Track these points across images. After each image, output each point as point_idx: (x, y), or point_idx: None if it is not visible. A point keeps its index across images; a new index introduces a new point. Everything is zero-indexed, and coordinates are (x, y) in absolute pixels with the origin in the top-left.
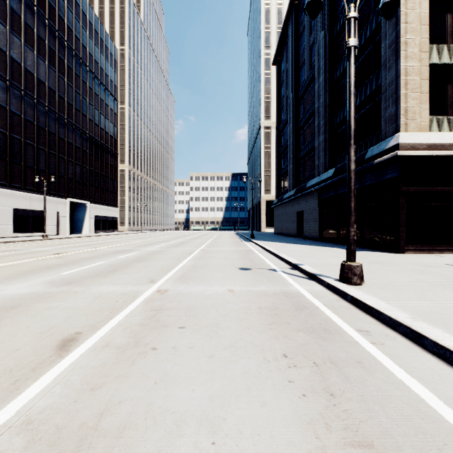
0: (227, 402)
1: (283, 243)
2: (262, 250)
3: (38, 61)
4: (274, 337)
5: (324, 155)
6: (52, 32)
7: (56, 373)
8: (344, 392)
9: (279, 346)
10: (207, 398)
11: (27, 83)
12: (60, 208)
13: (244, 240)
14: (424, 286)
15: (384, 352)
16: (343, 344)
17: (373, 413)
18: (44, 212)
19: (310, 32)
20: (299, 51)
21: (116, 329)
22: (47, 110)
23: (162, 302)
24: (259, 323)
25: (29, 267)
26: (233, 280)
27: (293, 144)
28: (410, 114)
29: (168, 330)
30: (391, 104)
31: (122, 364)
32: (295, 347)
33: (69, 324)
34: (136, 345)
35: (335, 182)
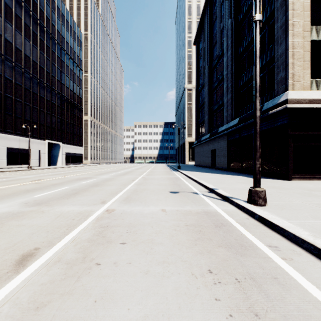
0: None
1: (201, 173)
2: (186, 177)
3: (25, 42)
4: (199, 252)
5: (231, 108)
6: (35, 20)
7: (8, 290)
8: (267, 312)
9: (205, 261)
10: (141, 319)
11: (16, 57)
12: (41, 147)
13: (173, 170)
14: (314, 206)
15: (295, 267)
16: (258, 259)
17: None
18: (29, 150)
19: (221, 20)
20: (213, 34)
21: (69, 245)
22: (31, 76)
23: (109, 220)
24: (186, 239)
25: (12, 191)
26: (165, 201)
27: (208, 101)
28: (296, 77)
29: (112, 245)
30: (281, 70)
31: (69, 280)
32: (218, 262)
33: (31, 240)
34: (83, 260)
35: (240, 128)
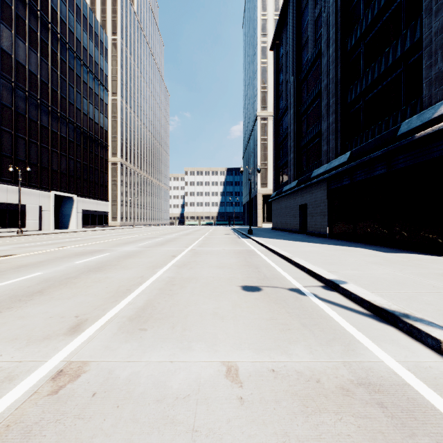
0: None
1: (289, 241)
2: (266, 250)
3: (17, 42)
4: None
5: (335, 138)
6: (33, 11)
7: None
8: None
9: None
10: None
11: (3, 64)
12: (43, 201)
13: (241, 236)
14: None
15: None
16: None
17: None
18: (19, 205)
19: (315, 3)
20: (301, 29)
21: None
22: (28, 95)
23: None
24: None
25: None
26: (235, 324)
27: (294, 131)
28: None
29: None
30: (440, 58)
31: None
32: None
33: None
34: None
35: (352, 168)
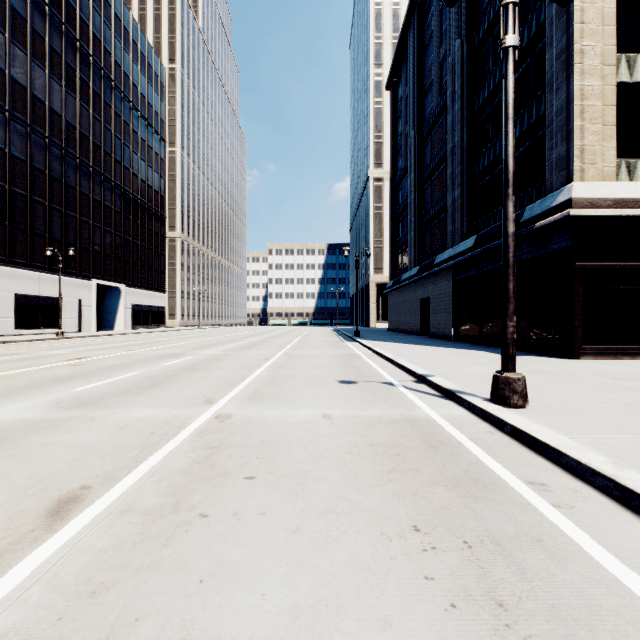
0: (322, 620)
1: (402, 344)
2: (371, 353)
3: (51, 84)
4: (396, 494)
5: (461, 217)
6: (70, 42)
7: (38, 562)
8: (521, 599)
9: (406, 511)
10: (288, 611)
11: (35, 114)
12: (83, 294)
13: (345, 339)
14: (620, 409)
15: (576, 521)
16: (508, 507)
17: None
18: (60, 300)
19: (440, 41)
20: (424, 69)
21: (146, 481)
22: (64, 153)
23: (222, 435)
24: (371, 471)
25: (29, 380)
26: (331, 400)
27: (415, 202)
28: (588, 155)
29: (229, 482)
30: (559, 141)
31: (149, 544)
32: (431, 512)
33: (73, 472)
34: (176, 508)
35: (477, 255)
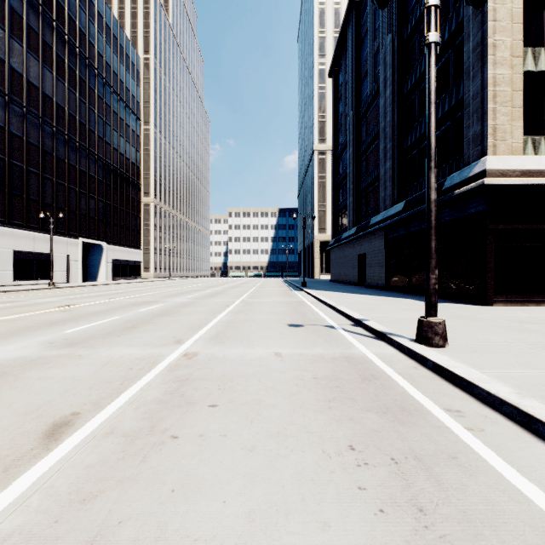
0: (273, 522)
1: (342, 293)
2: (316, 301)
3: (44, 72)
4: (335, 419)
5: (392, 185)
6: (60, 36)
7: (37, 475)
8: (438, 506)
9: (343, 433)
10: (245, 515)
11: (30, 98)
12: (71, 250)
13: (294, 289)
14: (525, 348)
15: (486, 442)
16: (429, 430)
17: (483, 541)
18: (51, 255)
19: (374, 35)
20: (361, 59)
21: (126, 408)
22: (55, 131)
23: (189, 370)
24: (315, 400)
25: (26, 324)
26: (281, 340)
27: (353, 173)
28: (499, 133)
29: (195, 409)
30: (475, 121)
31: (129, 460)
32: (364, 434)
33: (65, 401)
34: (151, 431)
35: (406, 218)
